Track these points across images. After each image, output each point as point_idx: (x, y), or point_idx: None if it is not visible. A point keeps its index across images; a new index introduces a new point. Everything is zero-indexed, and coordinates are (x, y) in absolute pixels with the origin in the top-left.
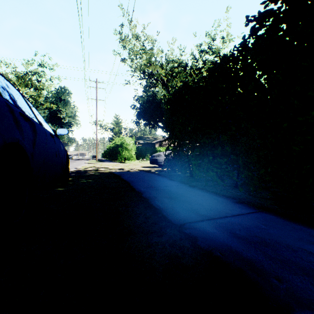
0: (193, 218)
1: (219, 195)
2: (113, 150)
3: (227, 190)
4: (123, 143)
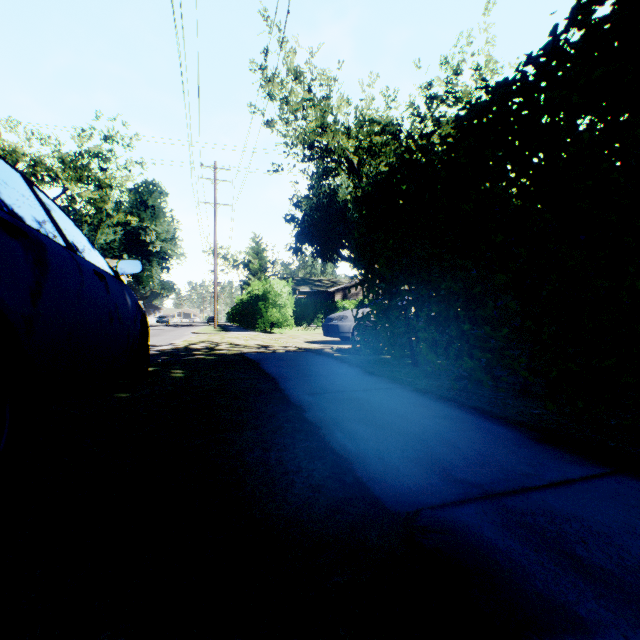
0: (437, 490)
1: (491, 417)
2: (248, 306)
3: (505, 401)
4: (268, 292)
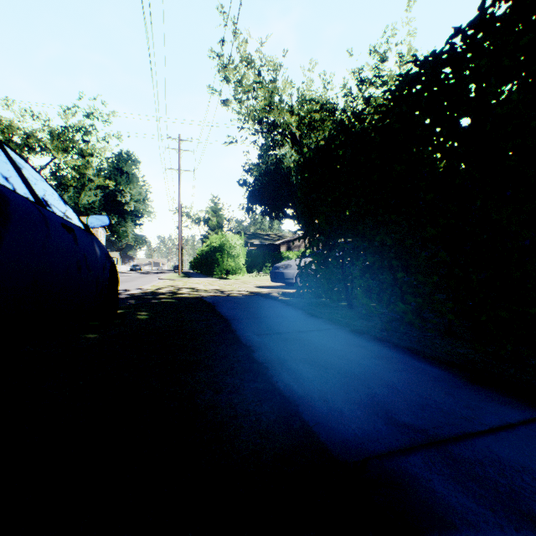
0: (382, 436)
1: (424, 358)
2: (208, 256)
3: (433, 341)
4: (224, 244)
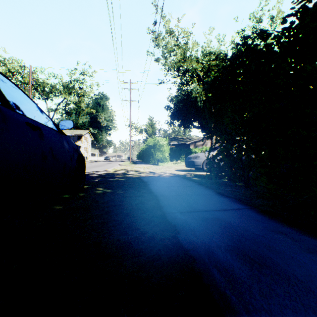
0: None
1: None
2: (146, 151)
3: None
4: (156, 144)
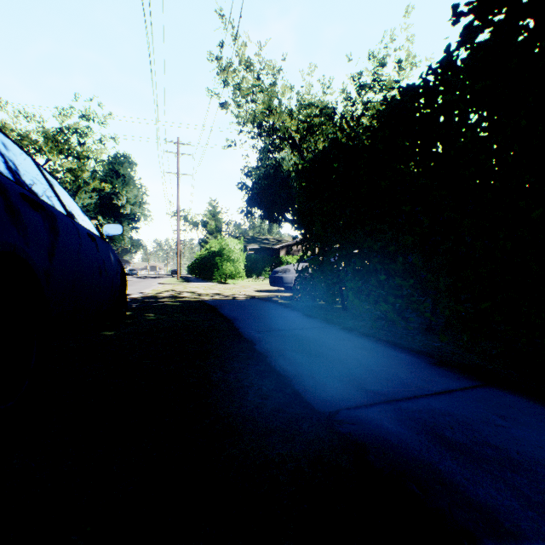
0: (353, 397)
1: (399, 348)
2: (206, 261)
3: (414, 337)
4: (223, 249)
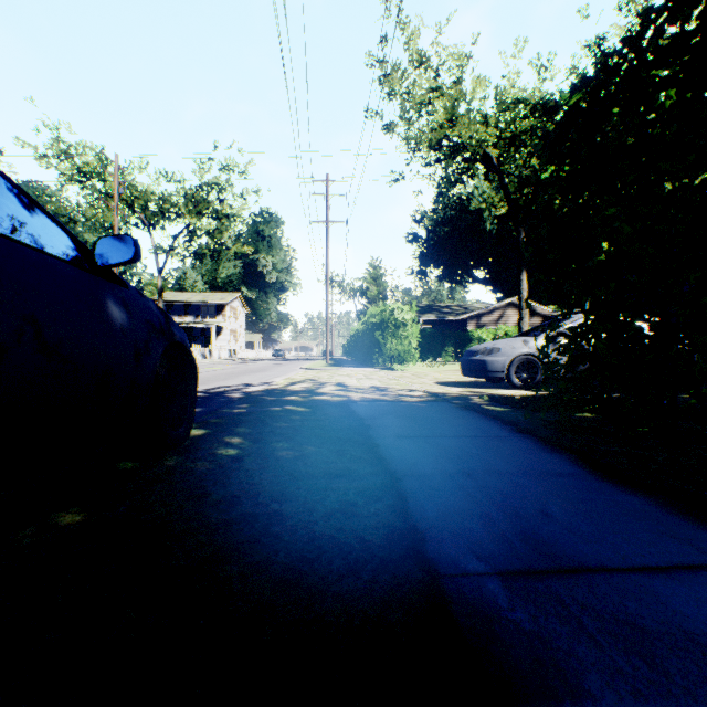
0: None
1: None
2: (364, 338)
3: None
4: (386, 320)
